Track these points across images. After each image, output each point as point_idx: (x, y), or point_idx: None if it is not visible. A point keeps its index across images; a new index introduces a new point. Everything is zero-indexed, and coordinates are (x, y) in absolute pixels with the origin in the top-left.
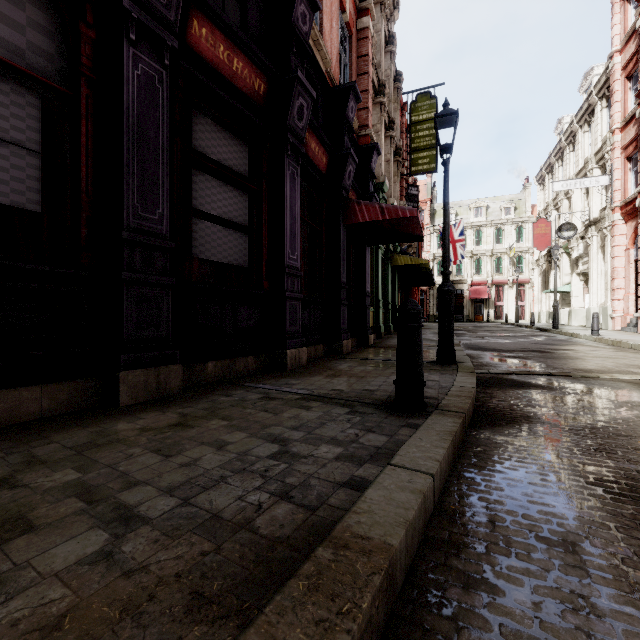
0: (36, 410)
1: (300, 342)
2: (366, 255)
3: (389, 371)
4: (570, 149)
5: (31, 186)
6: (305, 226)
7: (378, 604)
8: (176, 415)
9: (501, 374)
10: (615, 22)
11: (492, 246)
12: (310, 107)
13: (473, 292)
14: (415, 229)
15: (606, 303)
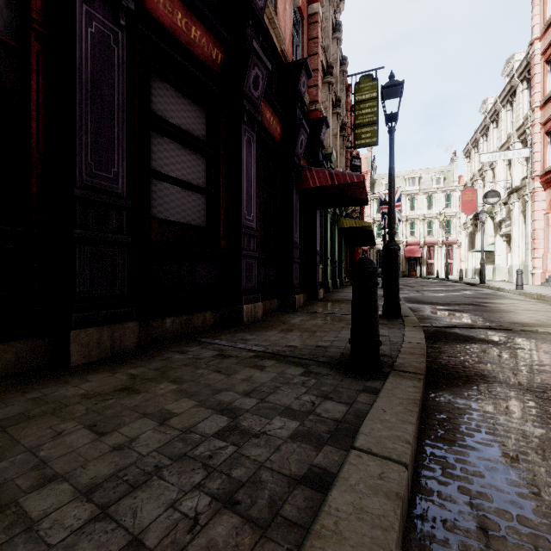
0: None
1: (256, 297)
2: (316, 218)
3: (339, 325)
4: (494, 126)
5: None
6: (261, 190)
7: None
8: (125, 377)
9: (444, 327)
10: (535, 13)
11: (424, 211)
12: (265, 78)
13: (408, 251)
14: (361, 194)
15: (527, 261)
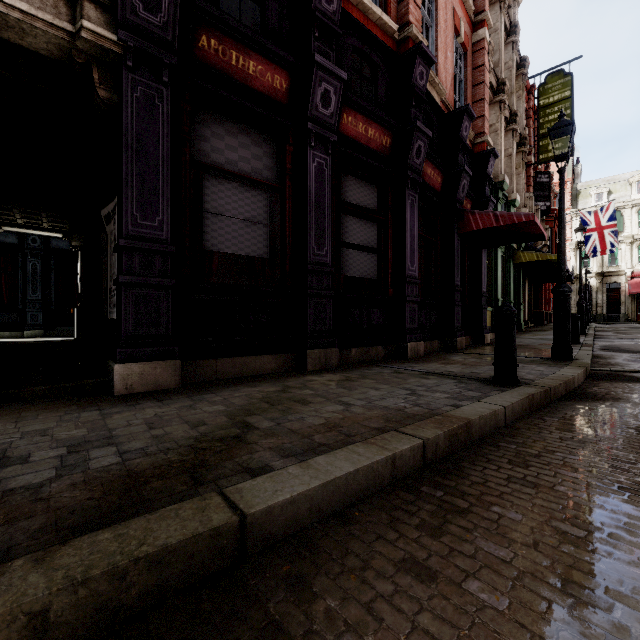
0: (270, 368)
1: (418, 337)
2: (482, 257)
3: None
4: None
5: (265, 244)
6: (421, 239)
7: (461, 432)
8: (343, 376)
9: (623, 372)
10: None
11: None
12: (426, 145)
13: (634, 285)
14: (534, 230)
15: None
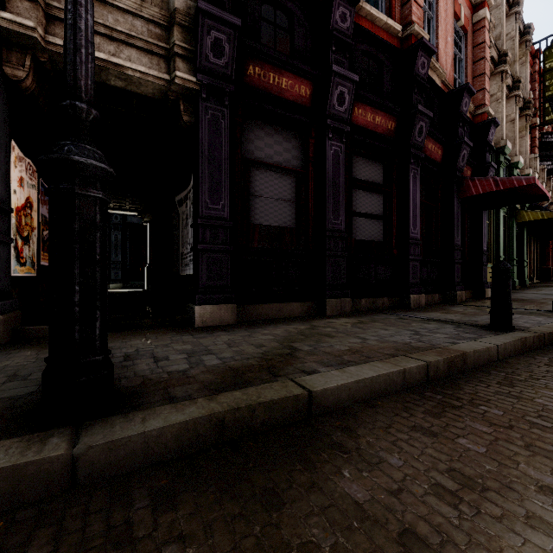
0: (297, 313)
1: (420, 290)
2: (482, 218)
3: None
4: None
5: (293, 217)
6: (423, 205)
7: (457, 360)
8: (356, 320)
9: None
10: None
11: None
12: (428, 124)
13: None
14: (537, 191)
15: None
